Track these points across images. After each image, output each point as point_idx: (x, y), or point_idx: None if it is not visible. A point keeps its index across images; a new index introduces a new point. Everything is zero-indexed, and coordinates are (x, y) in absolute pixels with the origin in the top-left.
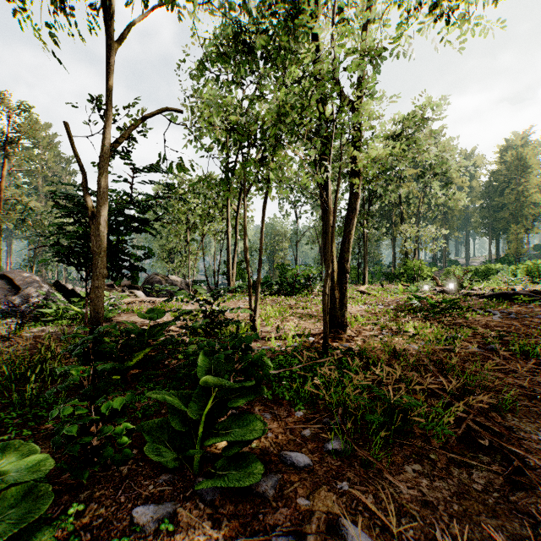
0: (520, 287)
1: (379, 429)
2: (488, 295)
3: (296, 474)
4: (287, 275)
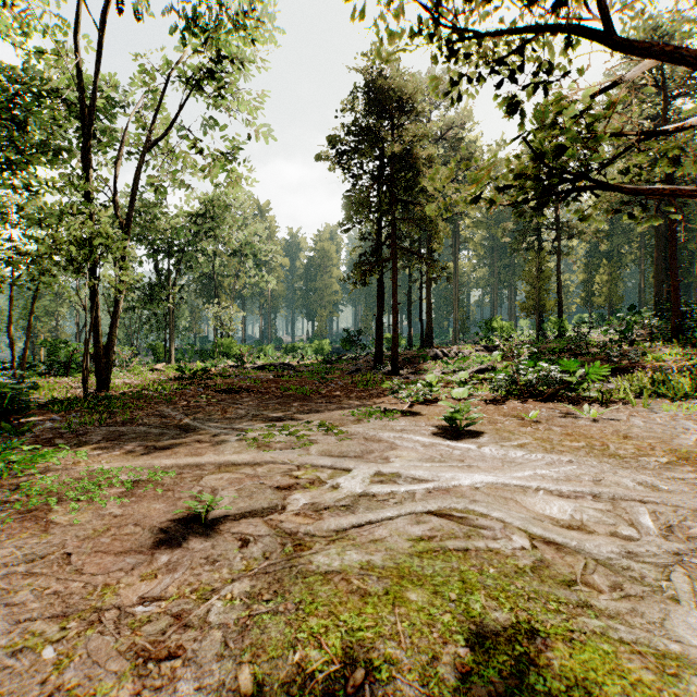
0: (288, 361)
1: (98, 410)
2: (256, 367)
3: (54, 420)
4: (60, 353)
